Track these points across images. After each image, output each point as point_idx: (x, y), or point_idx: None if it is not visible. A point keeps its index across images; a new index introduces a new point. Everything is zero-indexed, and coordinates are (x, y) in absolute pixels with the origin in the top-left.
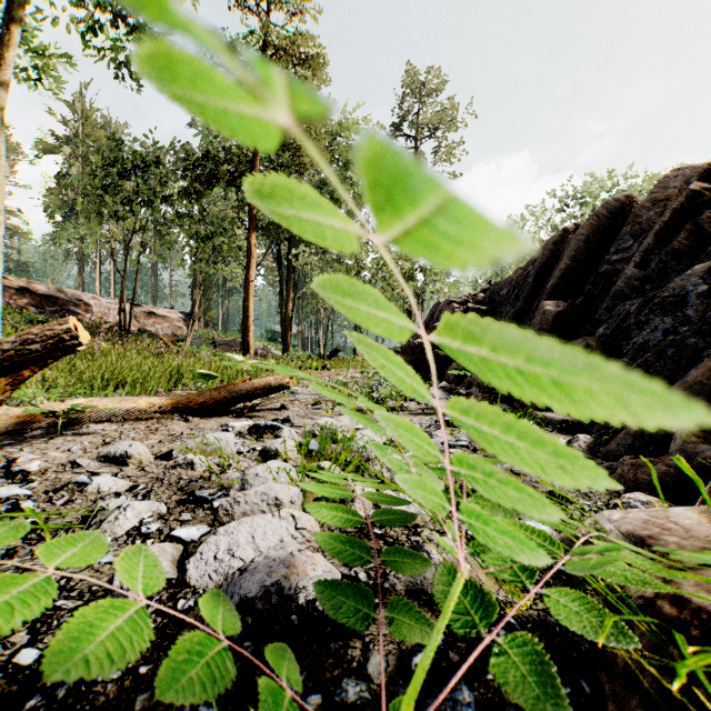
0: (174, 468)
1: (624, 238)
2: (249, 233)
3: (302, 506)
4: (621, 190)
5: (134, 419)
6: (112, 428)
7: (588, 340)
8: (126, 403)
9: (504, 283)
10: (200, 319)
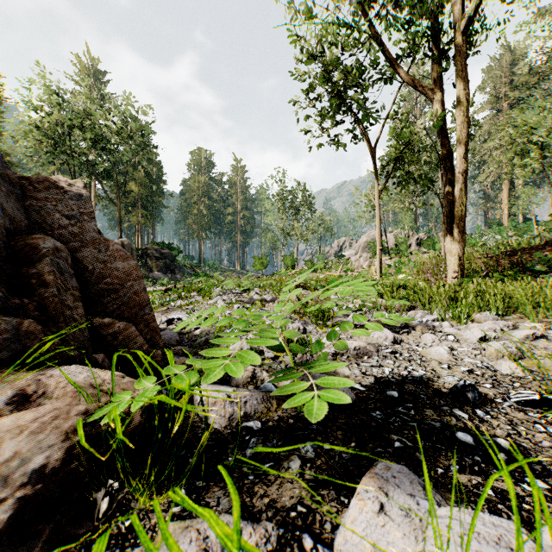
0: None
1: None
2: None
3: None
4: None
5: None
6: None
7: None
8: None
9: None
10: None
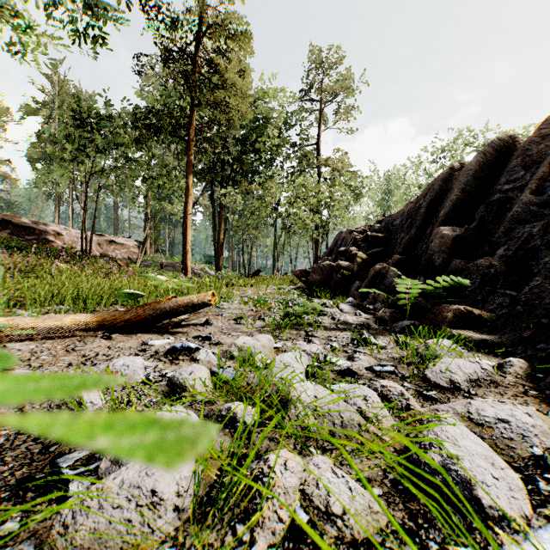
0: (59, 408)
1: (515, 169)
2: (187, 175)
3: (193, 503)
4: (483, 144)
5: (59, 336)
6: (30, 347)
7: (490, 260)
8: (53, 321)
9: (397, 215)
10: (151, 246)
